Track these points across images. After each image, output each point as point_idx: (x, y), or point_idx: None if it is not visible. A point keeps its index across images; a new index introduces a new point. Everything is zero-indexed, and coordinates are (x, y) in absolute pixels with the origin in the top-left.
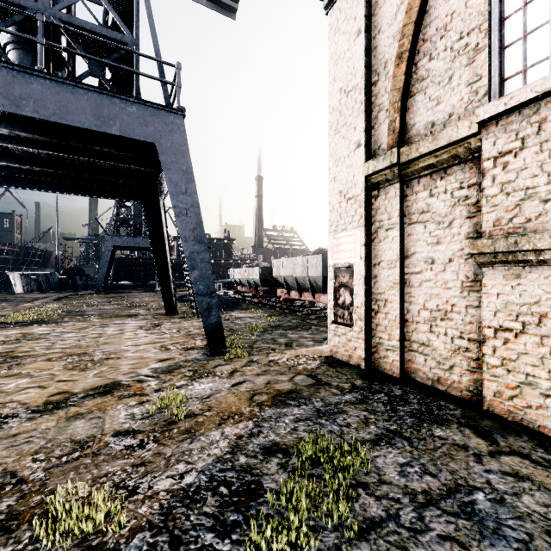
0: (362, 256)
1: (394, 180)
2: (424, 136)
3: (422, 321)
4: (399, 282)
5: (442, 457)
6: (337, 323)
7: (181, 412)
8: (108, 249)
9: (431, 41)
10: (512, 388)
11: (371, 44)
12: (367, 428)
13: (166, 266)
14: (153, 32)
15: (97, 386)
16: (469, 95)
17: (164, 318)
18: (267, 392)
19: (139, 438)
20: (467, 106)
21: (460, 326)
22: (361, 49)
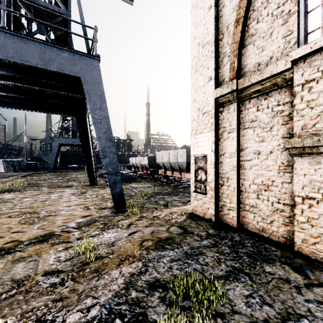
0: (213, 149)
1: (234, 100)
2: (253, 72)
3: (252, 191)
4: (236, 166)
5: (274, 289)
6: (196, 192)
7: (92, 256)
8: (56, 145)
9: (258, 10)
10: (315, 237)
11: (218, 14)
12: (219, 266)
13: (90, 156)
14: (79, 7)
15: (38, 236)
16: (284, 44)
17: (89, 188)
18: (152, 239)
19: (61, 277)
20: (282, 51)
21: (277, 195)
22: (212, 17)
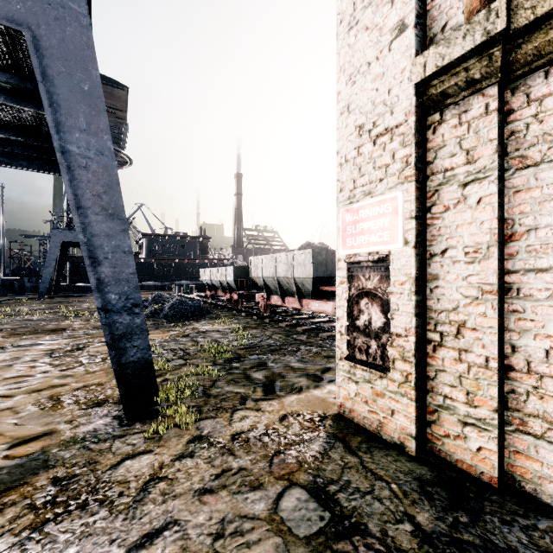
0: (410, 238)
1: (486, 79)
2: None
3: None
4: (497, 290)
5: None
6: (354, 360)
7: None
8: (56, 245)
9: None
10: None
11: None
12: None
13: None
14: None
15: None
16: None
17: (100, 334)
18: None
19: None
20: None
21: None
22: None
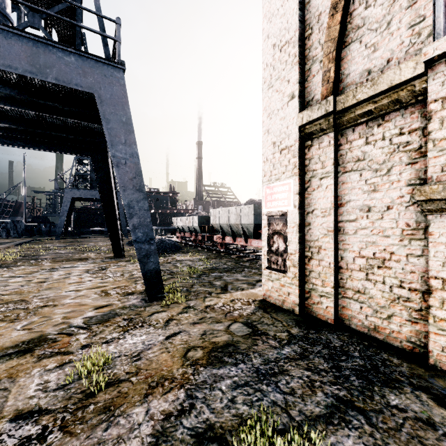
0: (296, 204)
1: (329, 129)
2: (359, 84)
3: (357, 269)
4: (333, 230)
5: (411, 442)
6: (270, 268)
7: (102, 381)
8: (68, 200)
9: None
10: None
11: None
12: (314, 396)
13: (114, 214)
14: None
15: (19, 343)
16: (411, 38)
17: (112, 261)
18: (202, 345)
19: (43, 423)
20: (408, 49)
21: (399, 275)
22: (294, 3)
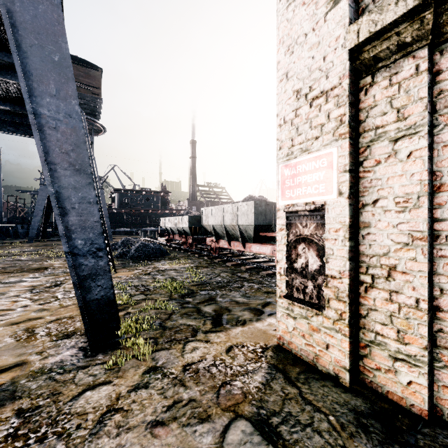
0: (344, 189)
1: (417, 41)
2: None
3: None
4: (427, 237)
5: None
6: (292, 299)
7: None
8: (43, 198)
9: None
10: None
11: None
12: None
13: None
14: None
15: None
16: None
17: None
18: None
19: None
20: None
21: None
22: None
